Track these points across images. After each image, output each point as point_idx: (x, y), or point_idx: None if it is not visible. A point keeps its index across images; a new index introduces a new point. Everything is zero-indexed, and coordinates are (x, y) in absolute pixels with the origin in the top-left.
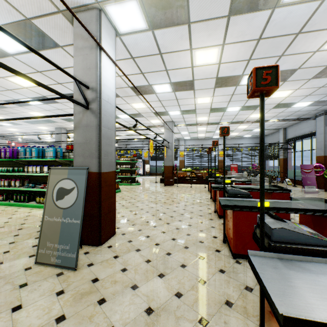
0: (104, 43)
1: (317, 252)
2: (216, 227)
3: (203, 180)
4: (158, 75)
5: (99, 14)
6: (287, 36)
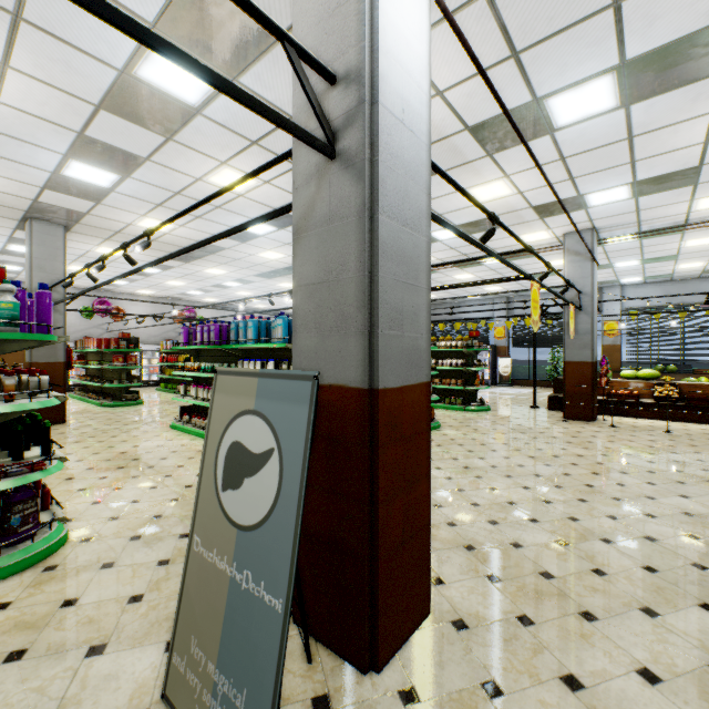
0: None
1: None
2: None
3: None
4: (575, 42)
5: None
6: None
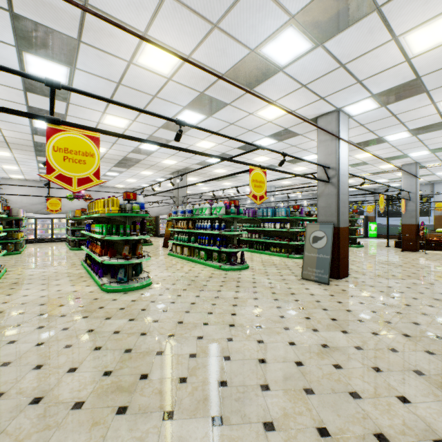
0: (341, 132)
1: None
2: None
3: None
4: (391, 128)
5: (338, 114)
6: None
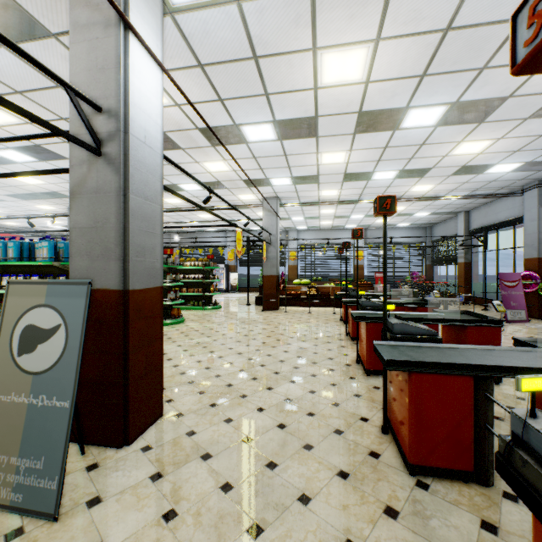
0: (137, 17)
1: None
2: (364, 395)
3: (330, 299)
4: (251, 105)
5: None
6: (502, 23)
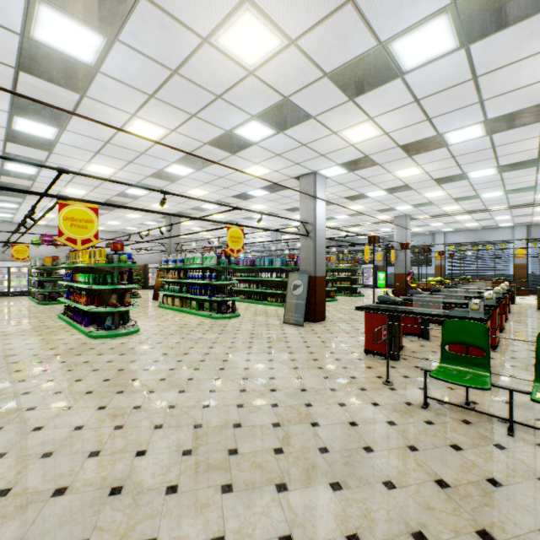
0: (318, 192)
1: (391, 304)
2: None
3: None
4: (367, 187)
5: (315, 175)
6: (483, 150)
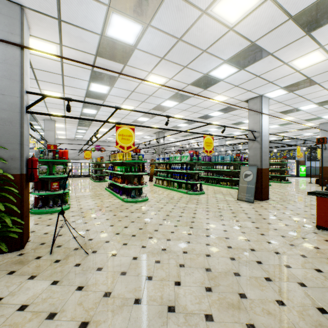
0: (263, 109)
1: None
2: None
3: None
4: (301, 103)
5: (261, 98)
6: None
